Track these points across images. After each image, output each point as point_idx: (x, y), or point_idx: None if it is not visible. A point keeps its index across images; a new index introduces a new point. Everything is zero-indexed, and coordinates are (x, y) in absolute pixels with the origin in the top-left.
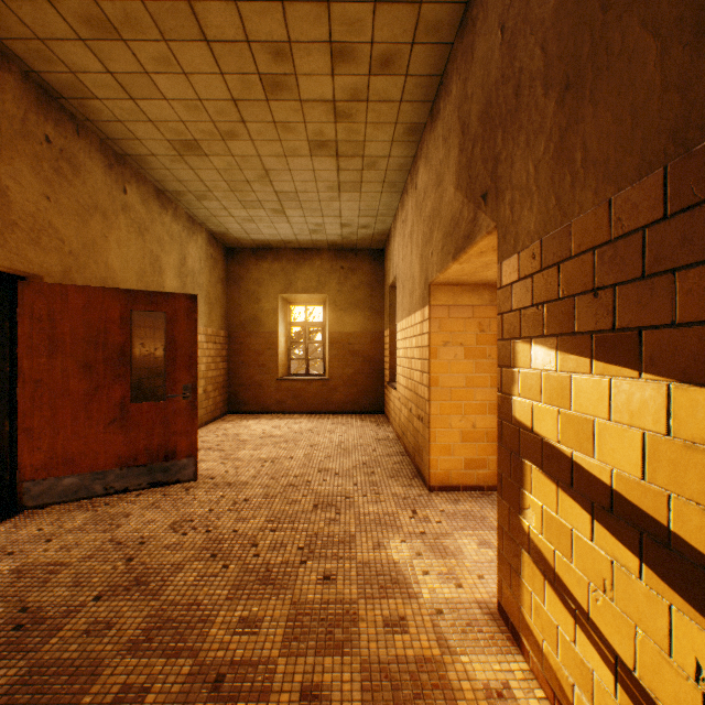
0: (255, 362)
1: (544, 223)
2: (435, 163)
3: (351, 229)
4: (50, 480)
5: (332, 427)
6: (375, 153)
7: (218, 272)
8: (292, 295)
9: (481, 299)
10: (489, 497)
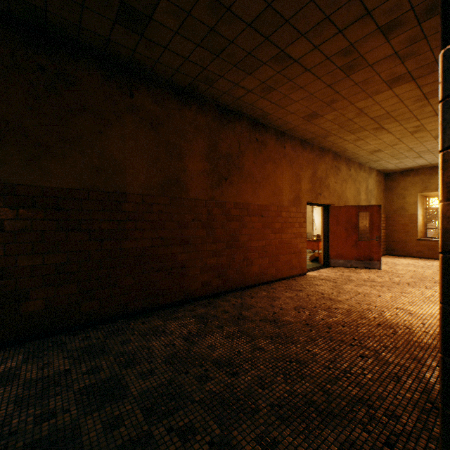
0: (401, 230)
1: None
2: None
3: None
4: (336, 260)
5: None
6: None
7: (380, 187)
8: (426, 193)
9: None
10: None
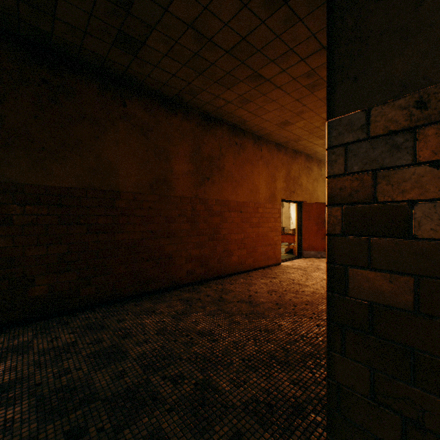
0: None
1: None
2: None
3: None
4: (308, 251)
5: None
6: None
7: None
8: None
9: None
10: None
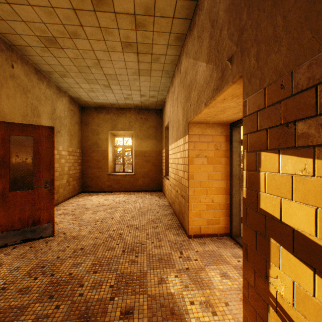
0: (96, 166)
1: (296, 56)
2: (192, 53)
3: (146, 98)
4: None
5: (135, 199)
6: (158, 52)
7: (76, 119)
8: (116, 132)
9: (216, 131)
10: (221, 240)
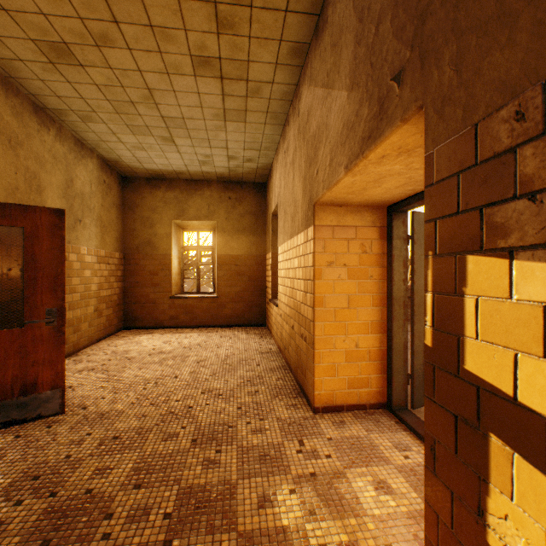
0: (149, 282)
1: None
2: (322, 77)
3: (238, 162)
4: None
5: (219, 341)
6: (259, 77)
7: (112, 198)
8: (184, 222)
9: (364, 220)
10: (373, 416)
